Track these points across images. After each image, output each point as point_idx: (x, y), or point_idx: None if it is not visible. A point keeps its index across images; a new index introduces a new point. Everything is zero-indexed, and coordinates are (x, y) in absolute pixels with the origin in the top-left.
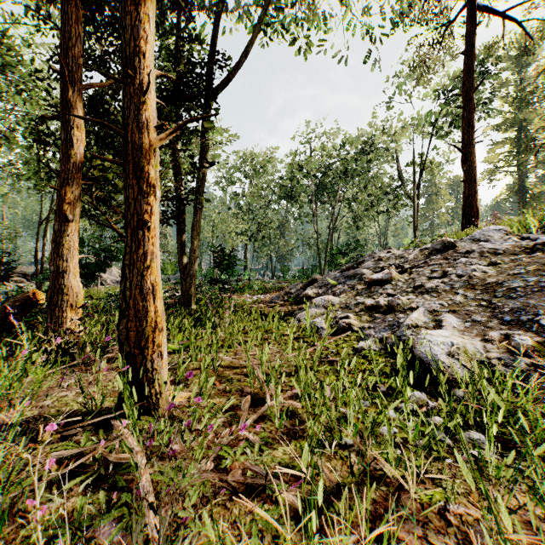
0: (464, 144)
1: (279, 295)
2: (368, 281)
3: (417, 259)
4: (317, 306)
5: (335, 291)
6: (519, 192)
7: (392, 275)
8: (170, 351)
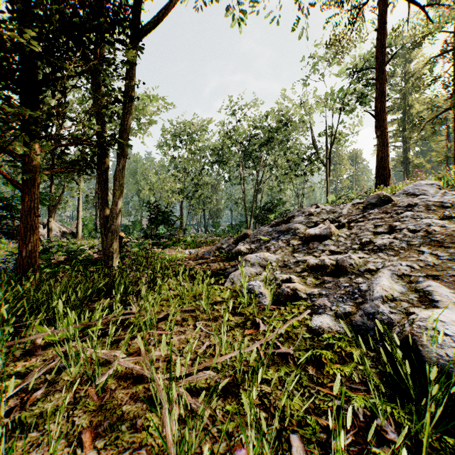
0: (377, 112)
1: (211, 251)
2: (304, 236)
3: (352, 213)
4: (252, 264)
5: (270, 247)
6: (405, 162)
7: (332, 230)
8: (49, 341)
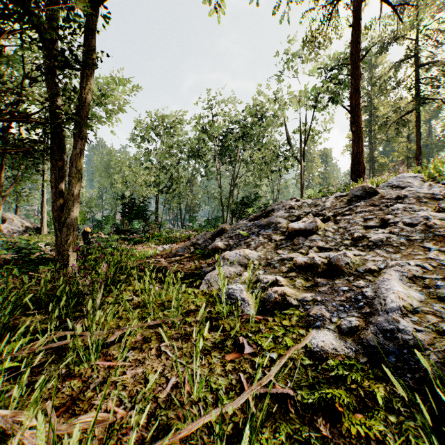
0: (353, 107)
1: (185, 247)
2: (288, 231)
3: (337, 206)
4: (231, 262)
5: (250, 243)
6: (371, 161)
7: (318, 224)
8: None
